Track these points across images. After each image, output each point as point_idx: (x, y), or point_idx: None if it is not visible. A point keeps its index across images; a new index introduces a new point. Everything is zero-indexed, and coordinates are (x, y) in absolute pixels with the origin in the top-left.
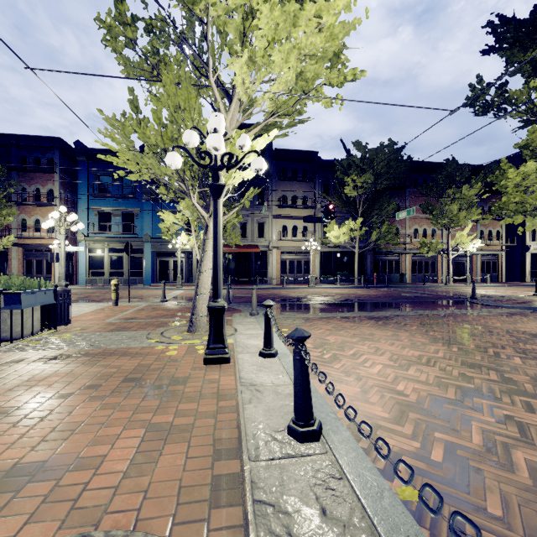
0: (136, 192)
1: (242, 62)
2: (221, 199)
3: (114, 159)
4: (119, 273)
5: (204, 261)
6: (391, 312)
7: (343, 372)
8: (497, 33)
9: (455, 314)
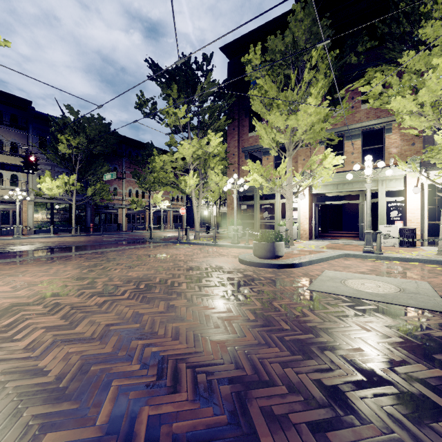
0: None
1: None
2: None
3: None
4: None
5: None
6: (74, 252)
7: None
8: (153, 69)
9: (124, 249)
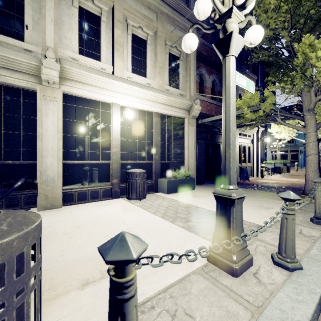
0: None
1: None
2: None
3: None
4: None
5: None
6: None
7: None
8: None
9: None
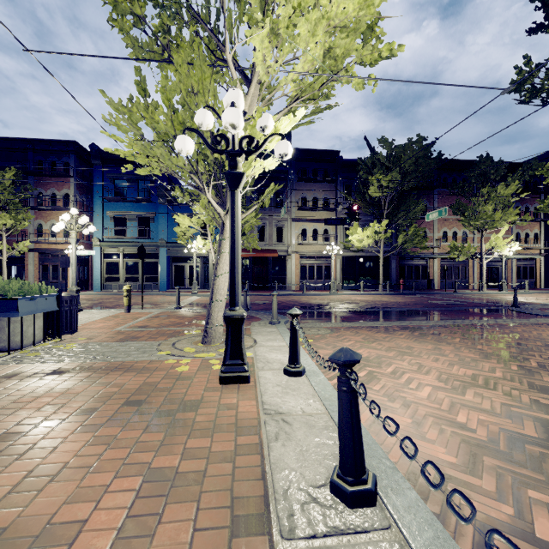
0: (151, 196)
1: (263, 30)
2: (240, 189)
3: (122, 152)
4: (134, 279)
5: (220, 264)
6: (426, 321)
7: (385, 395)
8: (548, 7)
9: (499, 324)
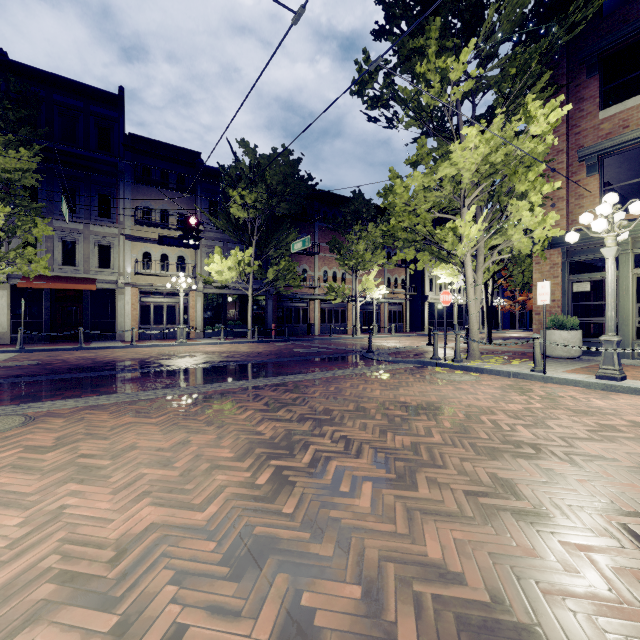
0: None
1: None
2: None
3: None
4: None
5: None
6: (245, 382)
7: None
8: (387, 4)
9: (334, 377)
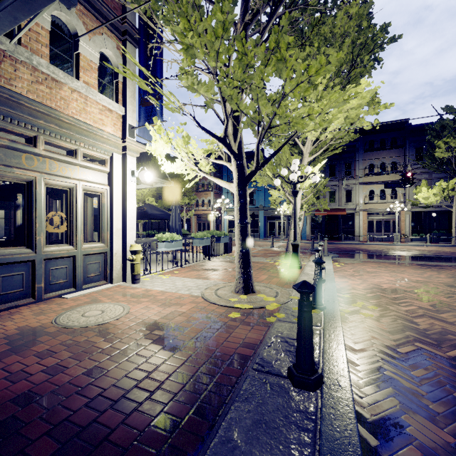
0: None
1: None
2: (297, 196)
3: None
4: None
5: (292, 223)
6: (450, 263)
7: (358, 279)
8: None
9: None
